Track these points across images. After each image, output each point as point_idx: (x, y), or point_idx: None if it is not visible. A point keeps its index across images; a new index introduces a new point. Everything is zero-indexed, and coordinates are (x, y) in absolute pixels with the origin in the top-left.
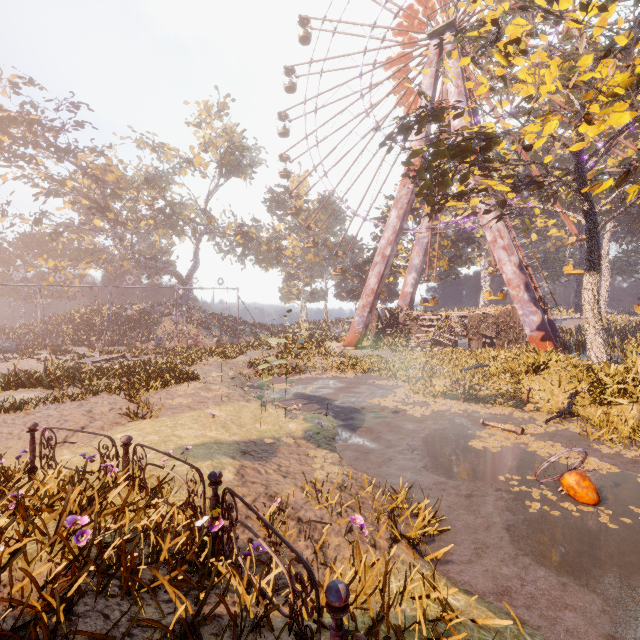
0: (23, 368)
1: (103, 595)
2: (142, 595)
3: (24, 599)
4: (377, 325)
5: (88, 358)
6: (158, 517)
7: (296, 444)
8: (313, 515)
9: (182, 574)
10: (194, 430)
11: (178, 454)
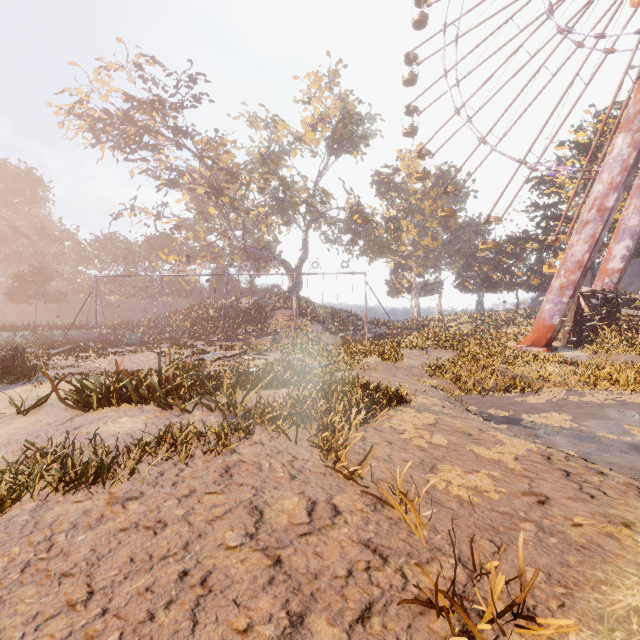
0: (140, 364)
1: None
2: None
3: None
4: (575, 316)
5: (208, 354)
6: None
7: None
8: None
9: None
10: None
11: None
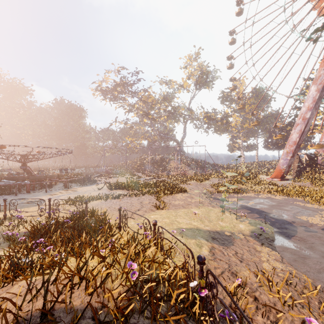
0: (120, 181)
1: (142, 315)
2: (161, 323)
3: (109, 302)
4: (298, 165)
5: (141, 178)
6: (169, 271)
7: (245, 239)
8: (267, 299)
9: (183, 321)
10: (185, 219)
11: (178, 232)
